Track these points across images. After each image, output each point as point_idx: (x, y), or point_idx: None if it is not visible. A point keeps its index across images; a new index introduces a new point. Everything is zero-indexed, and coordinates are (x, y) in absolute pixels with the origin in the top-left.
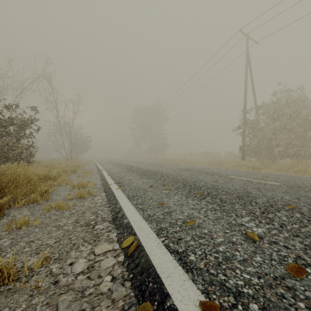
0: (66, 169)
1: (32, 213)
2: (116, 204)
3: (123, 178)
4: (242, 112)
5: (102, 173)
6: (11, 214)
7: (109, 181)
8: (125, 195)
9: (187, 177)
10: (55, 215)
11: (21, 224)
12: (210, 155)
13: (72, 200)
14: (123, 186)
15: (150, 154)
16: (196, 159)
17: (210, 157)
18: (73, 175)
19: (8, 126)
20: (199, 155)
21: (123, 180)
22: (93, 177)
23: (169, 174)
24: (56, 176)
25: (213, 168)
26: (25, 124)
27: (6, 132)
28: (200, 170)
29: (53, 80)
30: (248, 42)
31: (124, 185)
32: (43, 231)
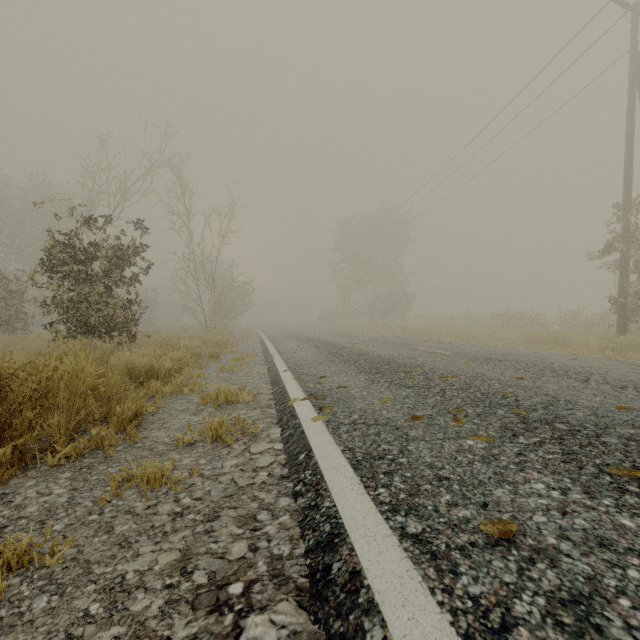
0: (200, 351)
1: (73, 498)
2: (319, 492)
3: (324, 379)
4: (618, 210)
5: (274, 363)
6: (20, 494)
7: (289, 390)
8: (342, 450)
9: (508, 384)
10: (129, 513)
11: (5, 562)
12: (518, 320)
13: (192, 448)
14: (328, 411)
15: (372, 318)
16: (481, 328)
17: (517, 325)
18: (212, 366)
19: (89, 261)
20: (490, 319)
21: (325, 387)
22: (252, 371)
23: (447, 373)
24: (172, 369)
25: (551, 354)
26: (122, 256)
27: (86, 274)
28: (527, 362)
29: (180, 171)
30: (637, 26)
31: (331, 408)
32: (55, 614)
